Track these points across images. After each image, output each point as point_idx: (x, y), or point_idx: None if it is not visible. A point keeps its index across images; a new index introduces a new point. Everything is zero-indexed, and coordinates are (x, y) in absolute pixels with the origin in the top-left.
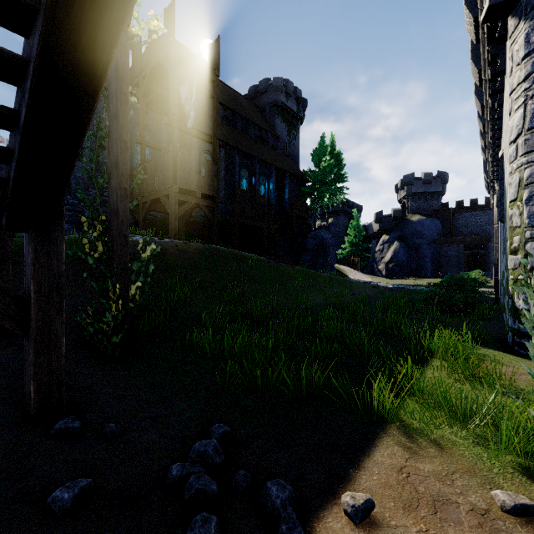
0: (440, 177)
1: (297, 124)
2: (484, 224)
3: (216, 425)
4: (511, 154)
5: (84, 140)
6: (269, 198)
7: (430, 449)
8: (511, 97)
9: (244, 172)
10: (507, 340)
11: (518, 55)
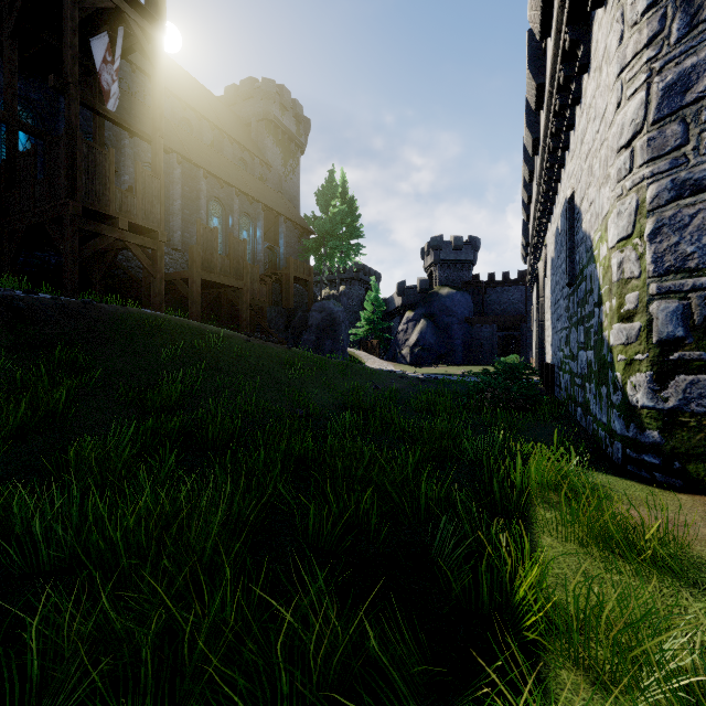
0: (472, 243)
1: (297, 152)
2: (516, 302)
3: None
4: (620, 167)
5: None
6: (254, 250)
7: None
8: (620, 78)
9: (214, 207)
10: (606, 452)
11: (635, 9)
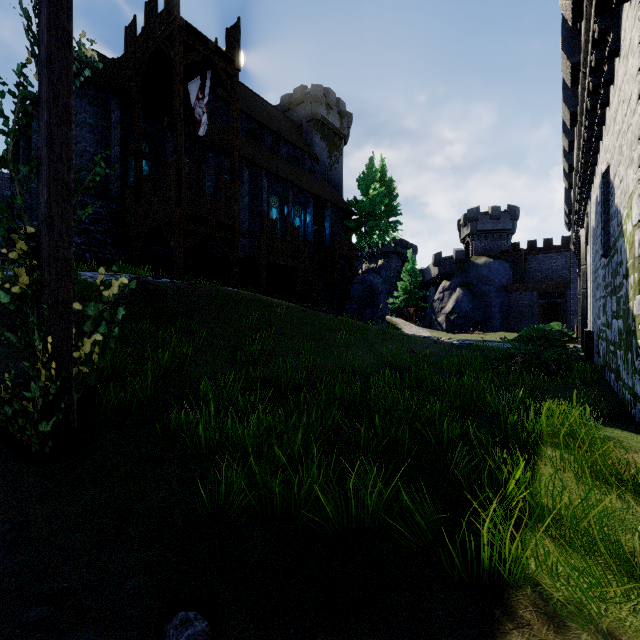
0: (510, 212)
1: (340, 144)
2: (560, 269)
3: (179, 616)
4: None
5: None
6: (305, 233)
7: None
8: None
9: (273, 199)
10: (630, 413)
11: None
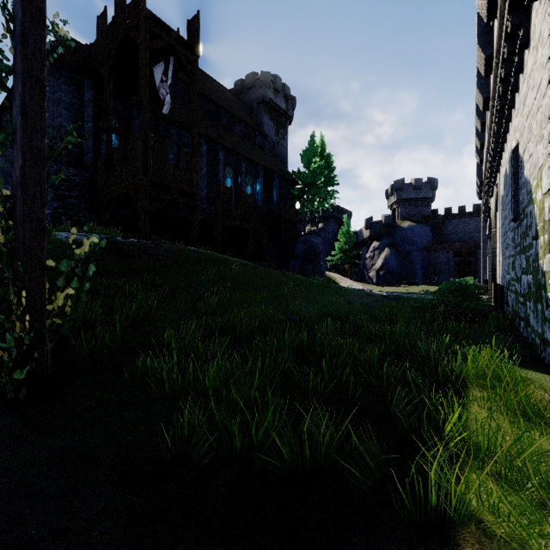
0: (430, 183)
1: (286, 123)
2: (472, 232)
3: None
4: None
5: None
6: (256, 199)
7: None
8: None
9: (228, 170)
10: (540, 356)
11: None
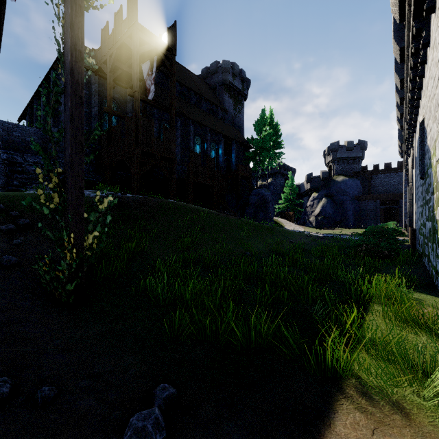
0: (360, 145)
1: (242, 100)
2: (396, 184)
3: (160, 386)
4: None
5: (60, 110)
6: (218, 161)
7: (395, 415)
8: None
9: (197, 139)
10: (435, 284)
11: None
